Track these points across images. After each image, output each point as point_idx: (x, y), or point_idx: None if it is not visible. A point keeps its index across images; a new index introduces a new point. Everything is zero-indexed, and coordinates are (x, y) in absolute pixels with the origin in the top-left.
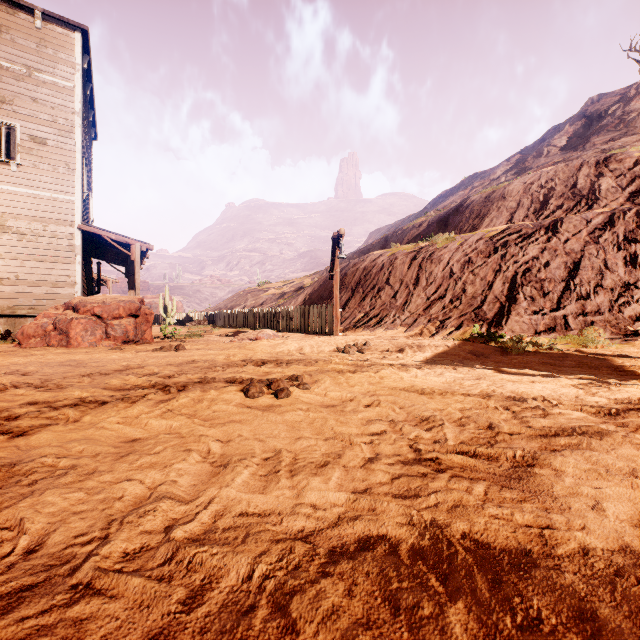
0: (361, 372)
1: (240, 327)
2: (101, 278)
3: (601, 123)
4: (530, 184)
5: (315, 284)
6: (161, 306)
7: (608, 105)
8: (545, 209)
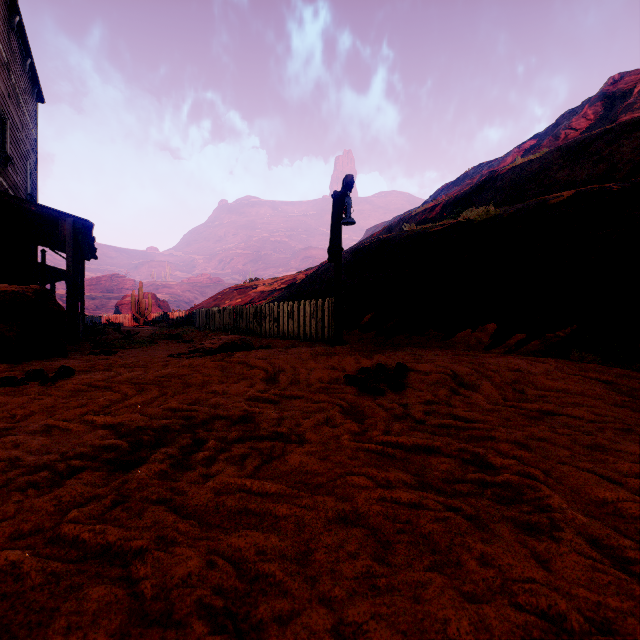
0: (495, 567)
1: (215, 330)
2: (58, 271)
3: (627, 101)
4: (586, 145)
5: (309, 277)
6: (134, 305)
7: (633, 83)
8: (614, 174)
